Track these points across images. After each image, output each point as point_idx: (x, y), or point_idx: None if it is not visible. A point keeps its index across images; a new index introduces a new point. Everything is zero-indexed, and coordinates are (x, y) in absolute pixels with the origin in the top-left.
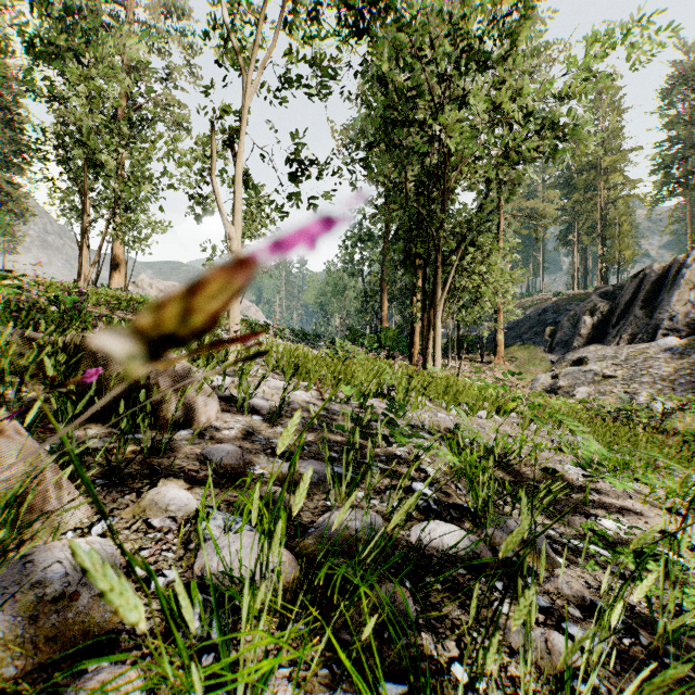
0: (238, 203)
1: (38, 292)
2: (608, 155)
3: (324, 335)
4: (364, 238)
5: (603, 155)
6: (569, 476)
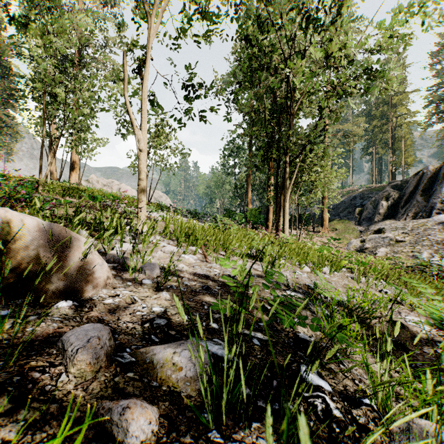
0: (144, 114)
1: (1, 181)
2: (396, 95)
3: (209, 213)
4: (235, 150)
5: (393, 95)
6: (413, 328)
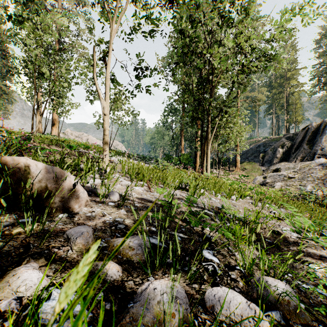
0: (107, 89)
1: (7, 135)
2: (290, 71)
3: (153, 157)
4: (172, 111)
5: (287, 71)
6: (286, 235)
